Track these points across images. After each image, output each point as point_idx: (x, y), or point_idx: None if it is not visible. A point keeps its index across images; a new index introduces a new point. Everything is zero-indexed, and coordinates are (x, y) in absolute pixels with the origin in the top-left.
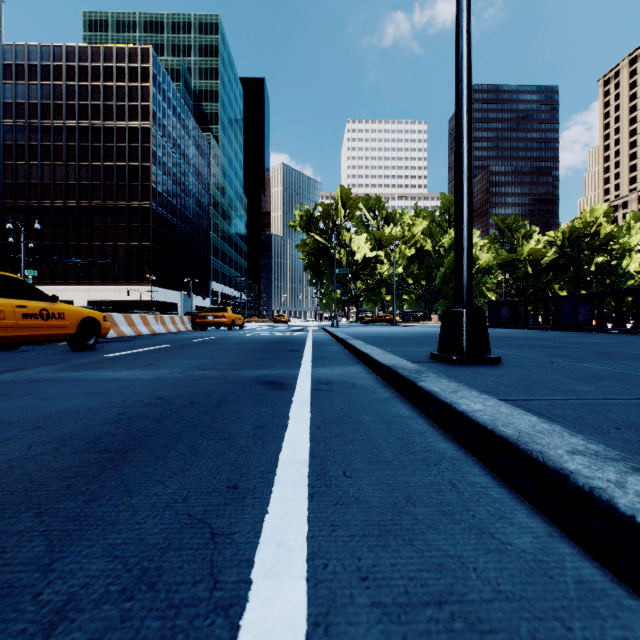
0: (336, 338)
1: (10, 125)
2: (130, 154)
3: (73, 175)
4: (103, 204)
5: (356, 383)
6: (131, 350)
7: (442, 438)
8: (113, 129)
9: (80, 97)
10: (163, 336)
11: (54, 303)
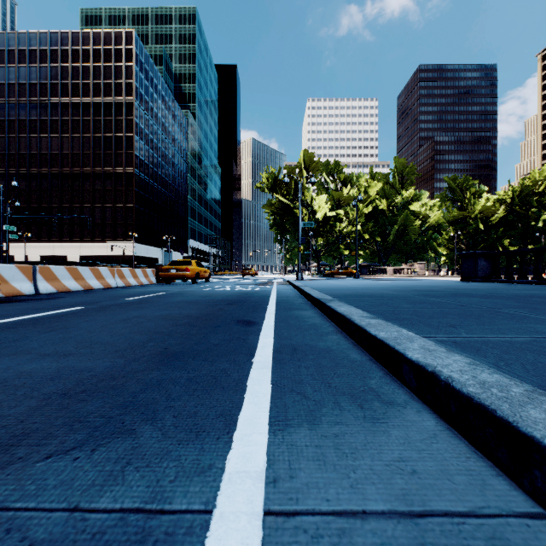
0: (306, 296)
1: (13, 103)
2: (116, 126)
3: (67, 145)
4: (92, 171)
5: None
6: None
7: None
8: (101, 104)
9: (73, 77)
10: (111, 291)
11: None
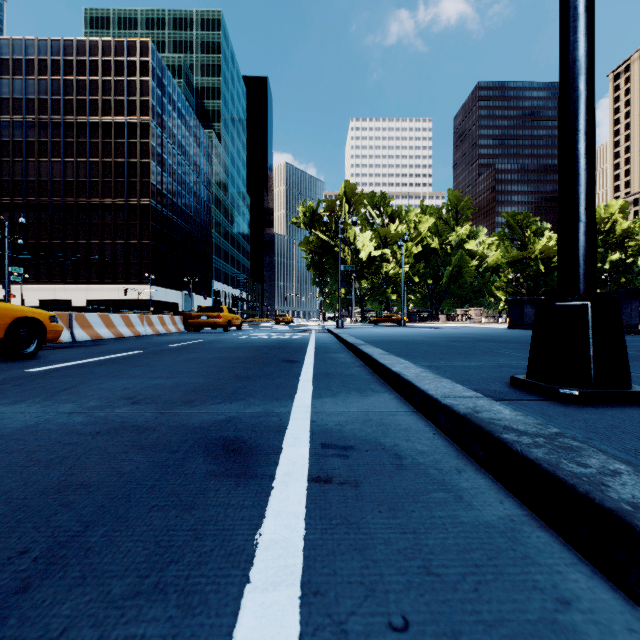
0: (343, 342)
1: (7, 121)
2: (129, 150)
3: (71, 172)
4: (101, 201)
5: (400, 449)
6: (78, 360)
7: None
8: (112, 124)
9: (78, 92)
10: (145, 339)
11: None
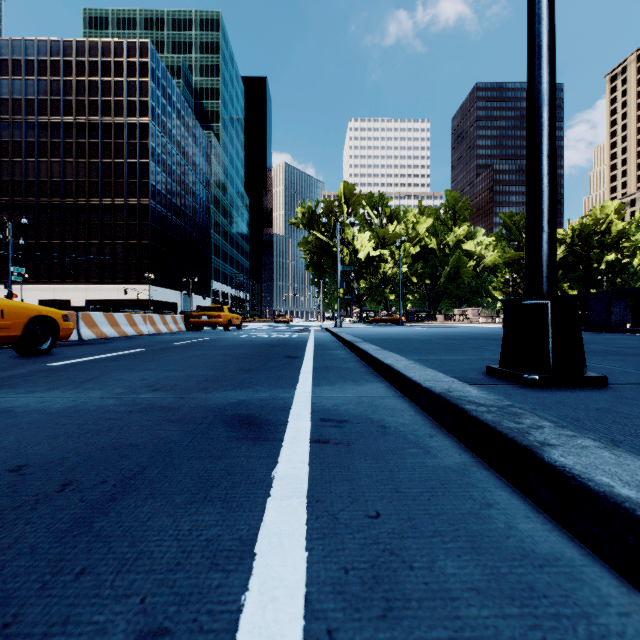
0: (341, 340)
1: (7, 121)
2: (128, 150)
3: (70, 172)
4: (101, 202)
5: (386, 422)
6: (91, 356)
7: None
8: (111, 125)
9: (77, 93)
10: (149, 337)
11: None
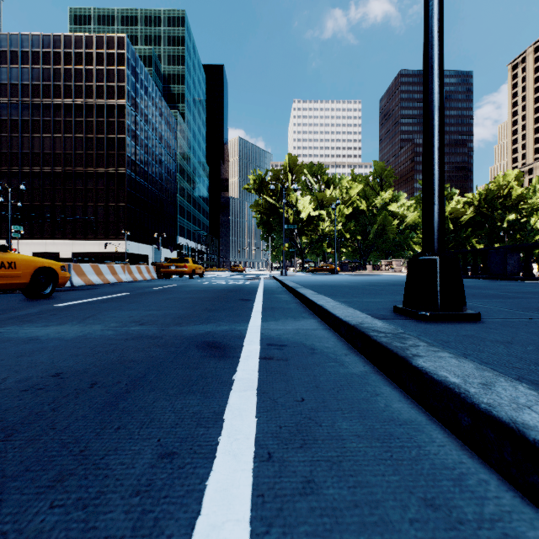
0: (286, 286)
1: (5, 103)
2: (108, 127)
3: (59, 145)
4: (85, 170)
5: (315, 346)
6: (85, 299)
7: (510, 501)
8: (93, 106)
9: (65, 79)
10: (127, 284)
11: (4, 252)
